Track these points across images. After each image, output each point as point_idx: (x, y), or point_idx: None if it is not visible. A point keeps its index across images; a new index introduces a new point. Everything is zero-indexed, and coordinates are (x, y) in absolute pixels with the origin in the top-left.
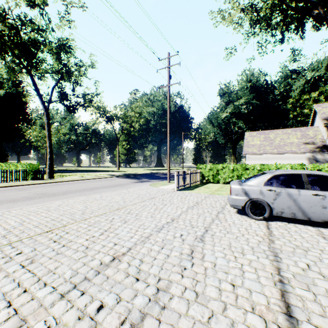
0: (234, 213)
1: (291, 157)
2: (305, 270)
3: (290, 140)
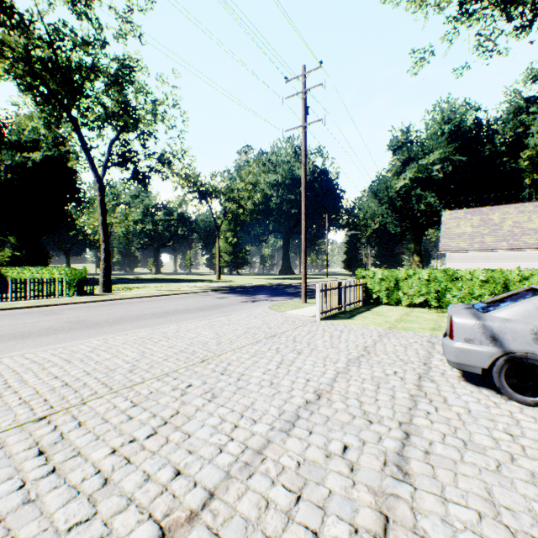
0: (458, 380)
1: (537, 255)
2: None
3: (534, 224)
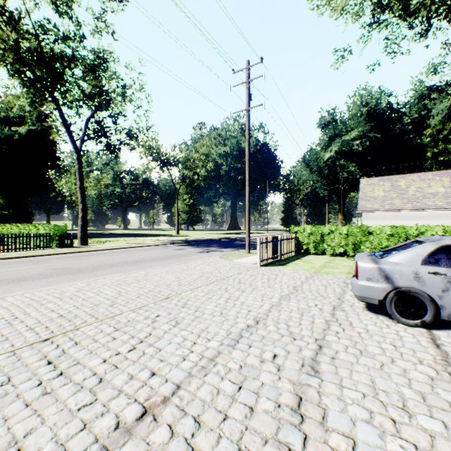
0: (362, 310)
1: (434, 214)
2: None
3: (433, 190)
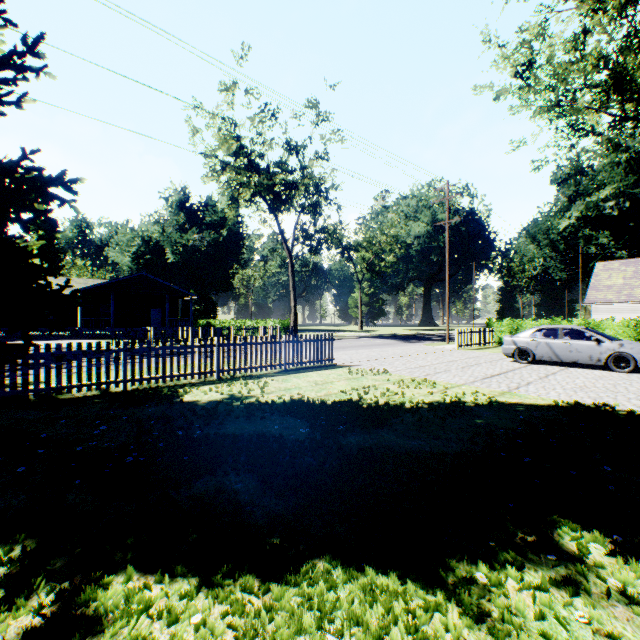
0: (507, 361)
1: None
2: (522, 372)
3: None
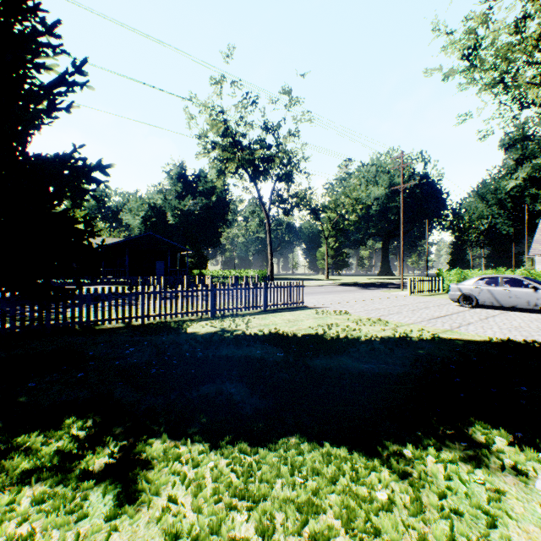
0: (453, 305)
1: None
2: (465, 315)
3: None
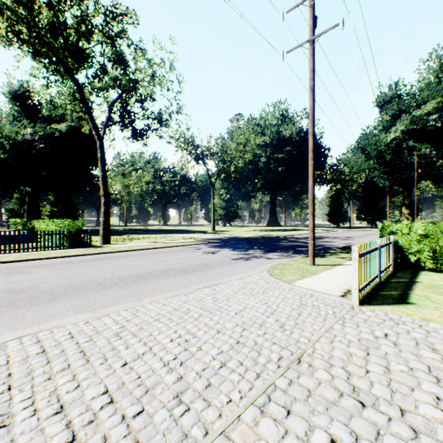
0: None
1: None
2: None
3: None
